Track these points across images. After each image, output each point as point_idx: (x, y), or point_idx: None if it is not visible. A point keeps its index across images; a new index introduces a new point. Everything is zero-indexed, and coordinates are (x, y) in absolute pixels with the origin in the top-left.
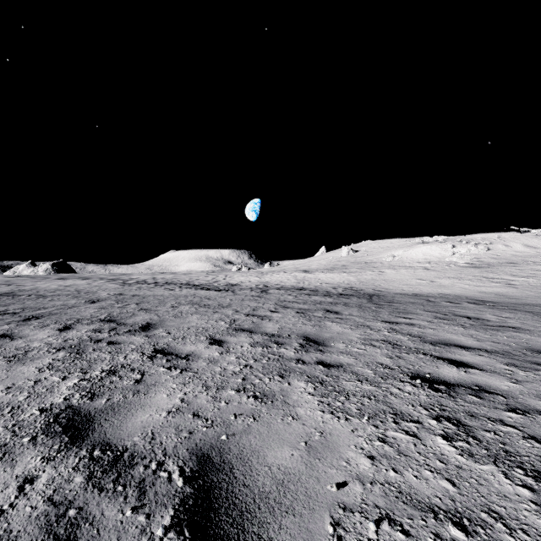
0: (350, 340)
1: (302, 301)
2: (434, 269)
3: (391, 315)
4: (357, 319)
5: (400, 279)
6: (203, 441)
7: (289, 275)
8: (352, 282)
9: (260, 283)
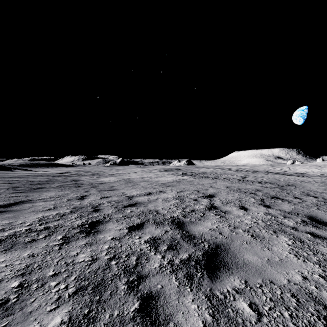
0: None
1: None
2: None
3: None
4: None
5: None
6: None
7: None
8: None
9: (323, 173)
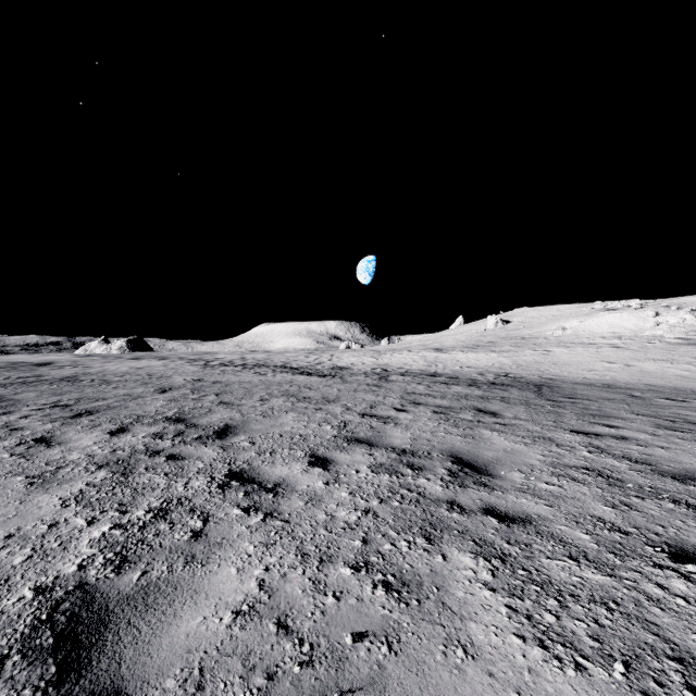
0: (529, 465)
1: (438, 393)
2: (627, 347)
3: (582, 420)
4: (528, 425)
5: (577, 361)
6: None
7: (415, 355)
8: (506, 366)
9: (377, 366)
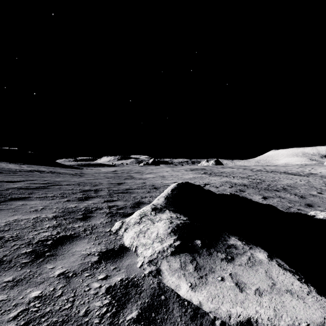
0: None
1: None
2: None
3: None
4: None
5: None
6: (283, 187)
7: None
8: None
9: None
